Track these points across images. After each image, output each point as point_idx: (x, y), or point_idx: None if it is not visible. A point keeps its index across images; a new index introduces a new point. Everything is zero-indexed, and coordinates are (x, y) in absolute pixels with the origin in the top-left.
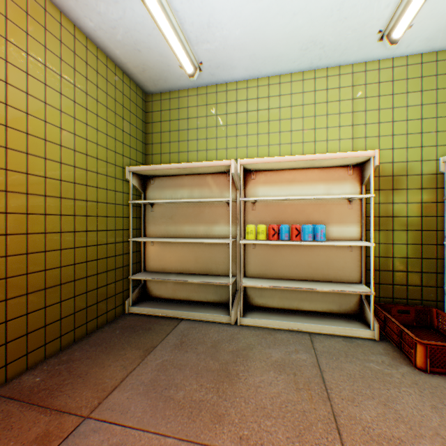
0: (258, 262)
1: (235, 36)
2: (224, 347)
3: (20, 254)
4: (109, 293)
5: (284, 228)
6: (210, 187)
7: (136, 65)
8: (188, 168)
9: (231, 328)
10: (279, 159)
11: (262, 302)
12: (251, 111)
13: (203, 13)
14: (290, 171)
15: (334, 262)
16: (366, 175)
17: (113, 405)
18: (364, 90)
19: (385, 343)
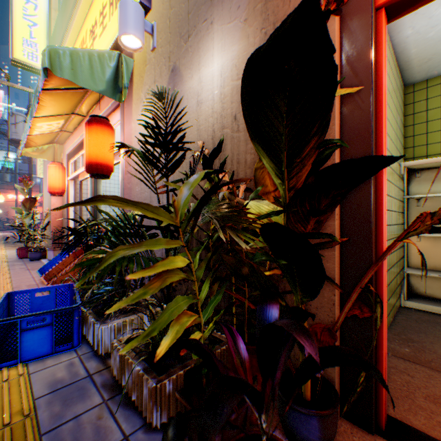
0: None
1: None
2: None
3: None
4: (394, 284)
5: None
6: None
7: (421, 58)
8: None
9: None
10: None
11: None
12: None
13: None
14: None
15: None
16: None
17: None
18: None
19: None
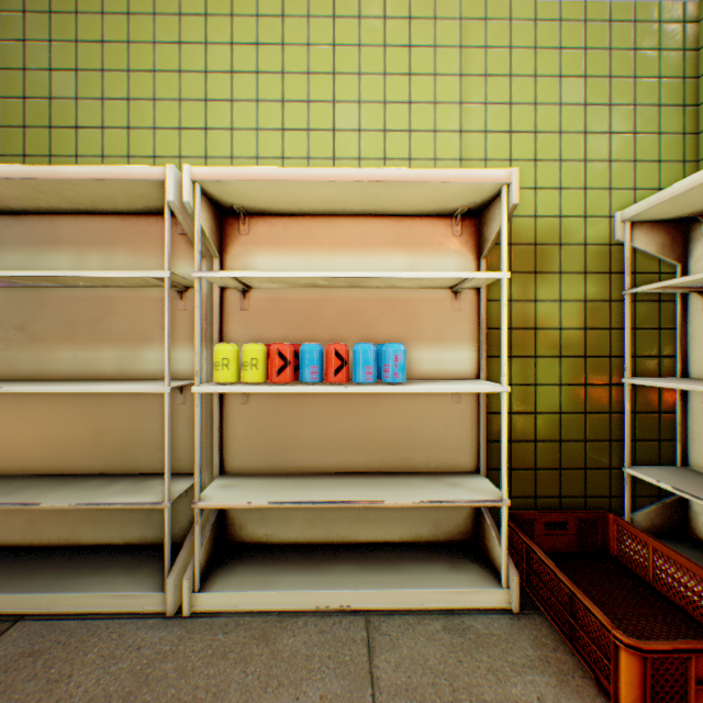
0: (257, 436)
1: None
2: None
3: None
4: None
5: (310, 351)
6: (134, 248)
7: None
8: (42, 181)
9: (156, 635)
10: (294, 175)
11: (266, 533)
12: (243, 72)
13: None
14: (330, 220)
15: (424, 428)
16: (491, 234)
17: None
18: (483, 60)
19: (535, 619)
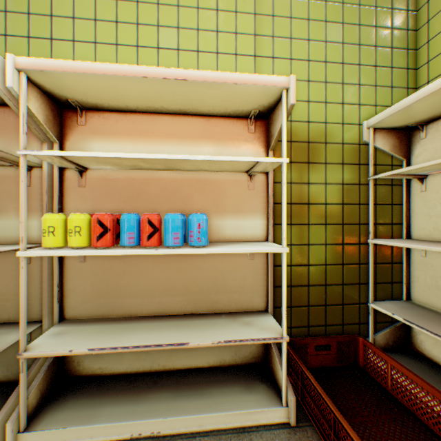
0: (93, 288)
1: None
2: None
3: None
4: None
5: (127, 220)
6: None
7: None
8: None
9: None
10: (111, 69)
11: (100, 367)
12: None
13: None
14: (154, 117)
15: (227, 279)
16: (276, 130)
17: None
18: (271, 4)
19: (307, 432)
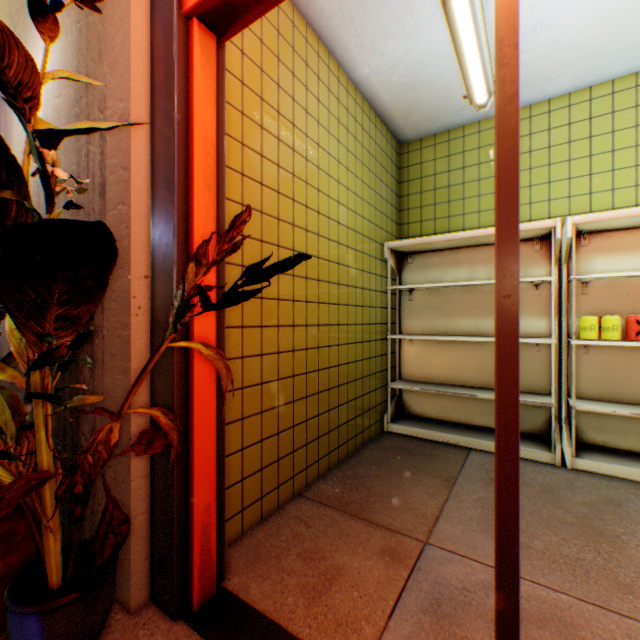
0: (594, 375)
1: (572, 32)
2: (565, 495)
3: (313, 347)
4: (370, 403)
5: None
6: None
7: (401, 109)
8: (477, 237)
9: (558, 471)
10: None
11: (601, 440)
12: (577, 140)
13: (532, 13)
14: None
15: None
16: None
17: (450, 537)
18: None
19: None
